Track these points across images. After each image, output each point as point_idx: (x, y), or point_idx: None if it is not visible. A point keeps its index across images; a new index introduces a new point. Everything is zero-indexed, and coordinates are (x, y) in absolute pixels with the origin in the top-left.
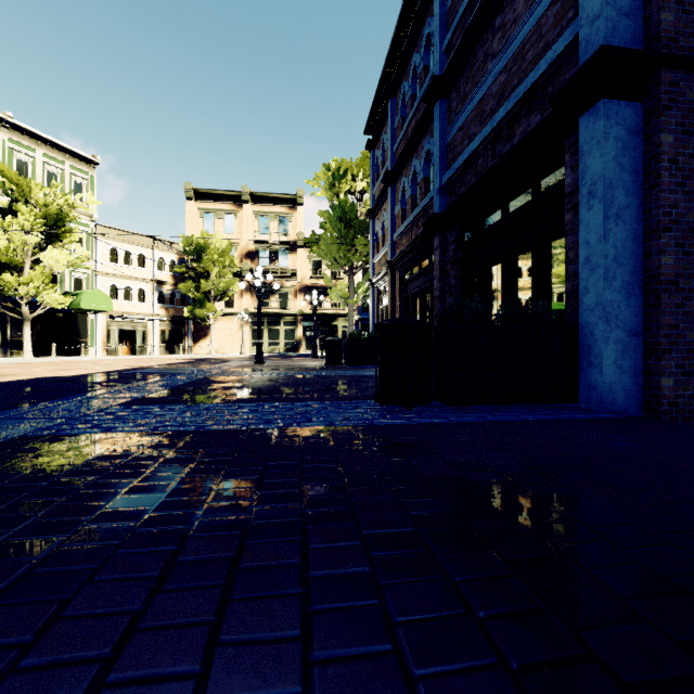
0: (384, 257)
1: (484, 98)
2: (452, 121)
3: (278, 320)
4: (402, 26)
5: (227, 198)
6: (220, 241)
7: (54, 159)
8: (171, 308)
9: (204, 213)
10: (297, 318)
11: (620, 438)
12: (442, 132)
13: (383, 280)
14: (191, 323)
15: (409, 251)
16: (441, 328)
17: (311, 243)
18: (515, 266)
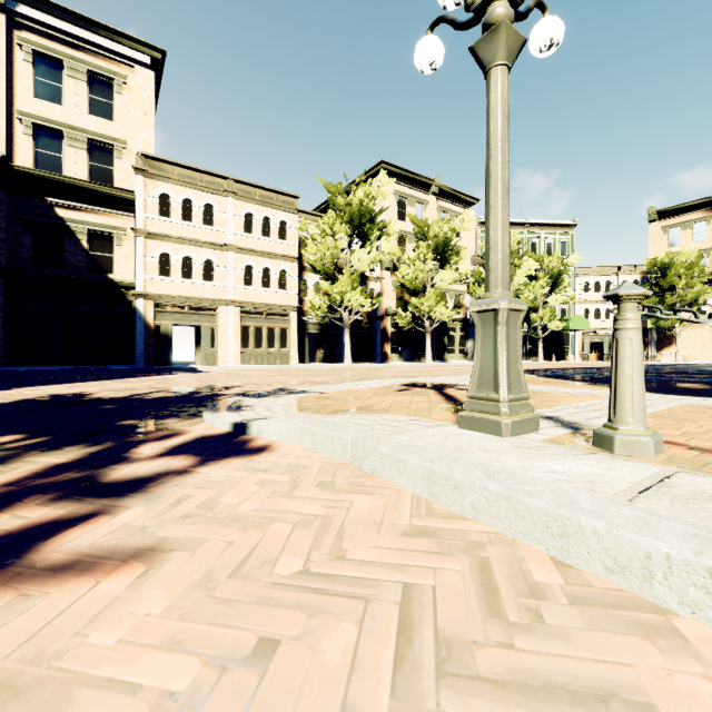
0: None
1: None
2: None
3: None
4: None
5: (696, 208)
6: (687, 253)
7: (549, 234)
8: None
9: (668, 229)
10: None
11: None
12: None
13: None
14: (653, 333)
15: None
16: None
17: None
18: None
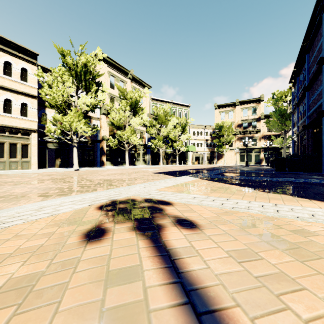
0: (296, 130)
1: (314, 98)
2: (310, 99)
3: (251, 151)
4: (299, 59)
5: (229, 105)
6: (227, 122)
7: (180, 108)
8: (210, 148)
9: (221, 112)
10: (260, 149)
11: (311, 175)
12: (307, 101)
13: (295, 138)
14: (216, 153)
15: (301, 131)
16: (288, 158)
17: (266, 123)
18: (322, 142)
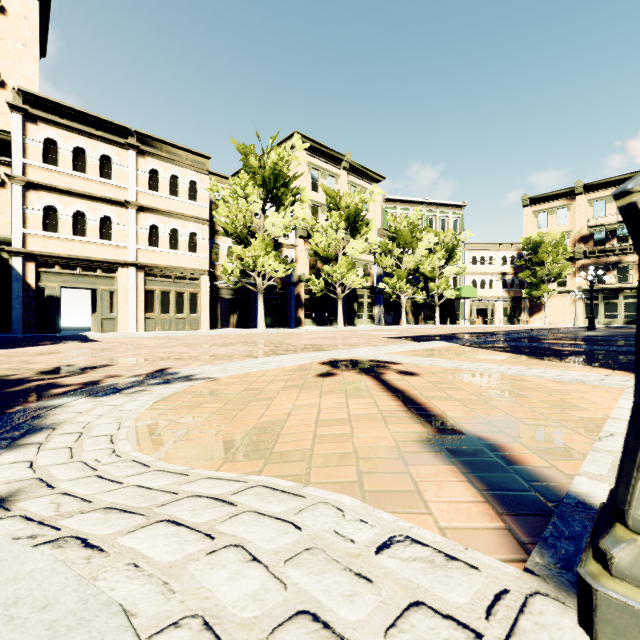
0: None
1: None
2: None
3: (615, 294)
4: None
5: (559, 196)
6: (553, 234)
7: (444, 213)
8: (511, 291)
9: (537, 213)
10: None
11: None
12: None
13: None
14: (526, 301)
15: None
16: None
17: None
18: None
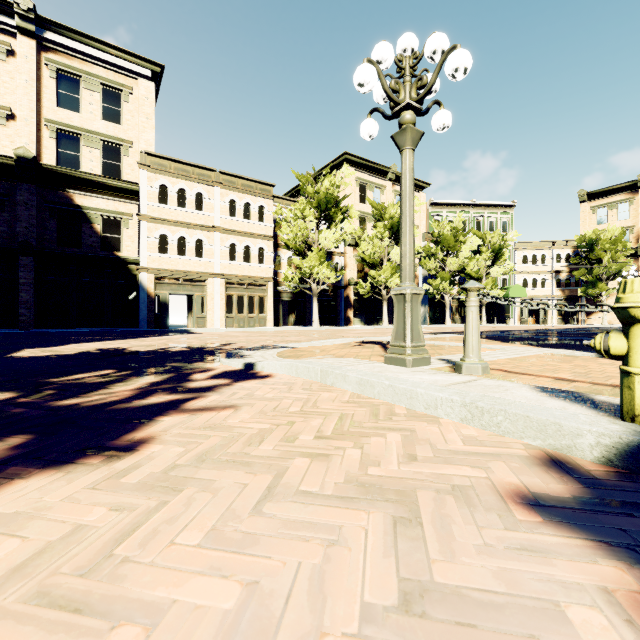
0: None
1: None
2: None
3: None
4: None
5: (620, 190)
6: (612, 230)
7: (492, 213)
8: (566, 290)
9: (596, 209)
10: None
11: None
12: None
13: None
14: (583, 300)
15: None
16: None
17: None
18: None
